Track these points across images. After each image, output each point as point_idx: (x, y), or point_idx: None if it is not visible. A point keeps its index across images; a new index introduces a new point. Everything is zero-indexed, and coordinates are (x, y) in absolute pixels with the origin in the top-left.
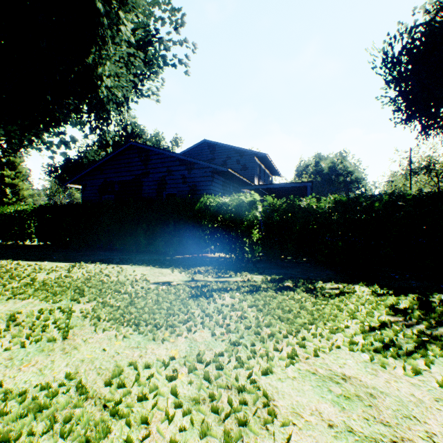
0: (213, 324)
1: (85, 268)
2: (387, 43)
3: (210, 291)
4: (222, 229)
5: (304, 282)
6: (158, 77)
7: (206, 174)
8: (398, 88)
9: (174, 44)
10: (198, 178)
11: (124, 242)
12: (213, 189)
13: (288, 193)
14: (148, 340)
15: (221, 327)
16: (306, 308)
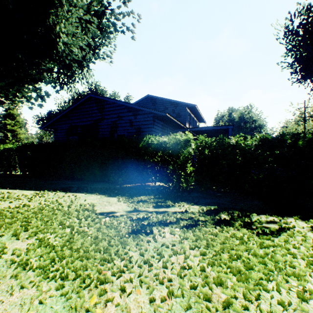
0: (152, 277)
1: (46, 196)
2: (288, 20)
3: (150, 224)
4: (161, 163)
5: (239, 214)
6: (111, 43)
7: (149, 118)
8: (294, 56)
9: (123, 15)
10: (142, 122)
11: (83, 173)
12: (154, 130)
13: (212, 135)
14: (68, 309)
15: (162, 283)
16: (254, 252)
